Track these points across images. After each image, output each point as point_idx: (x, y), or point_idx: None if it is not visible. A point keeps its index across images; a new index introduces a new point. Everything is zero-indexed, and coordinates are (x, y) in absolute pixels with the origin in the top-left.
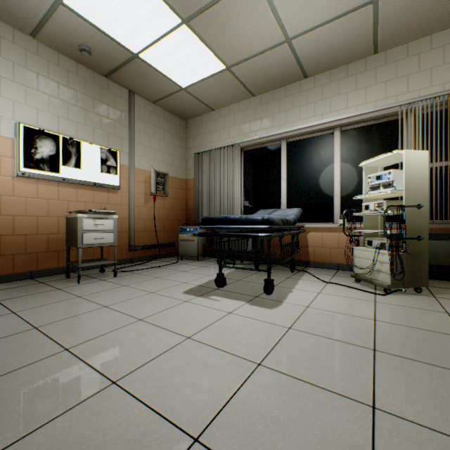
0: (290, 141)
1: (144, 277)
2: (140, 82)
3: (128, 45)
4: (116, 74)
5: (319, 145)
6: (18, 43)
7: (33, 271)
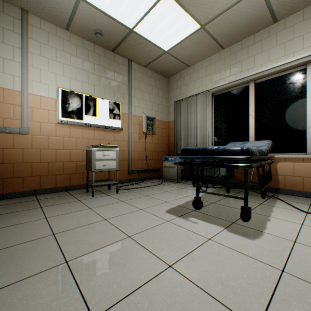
0: (258, 82)
1: (137, 194)
2: (135, 52)
3: (126, 22)
4: (119, 48)
5: (289, 82)
6: (59, 36)
7: (67, 186)
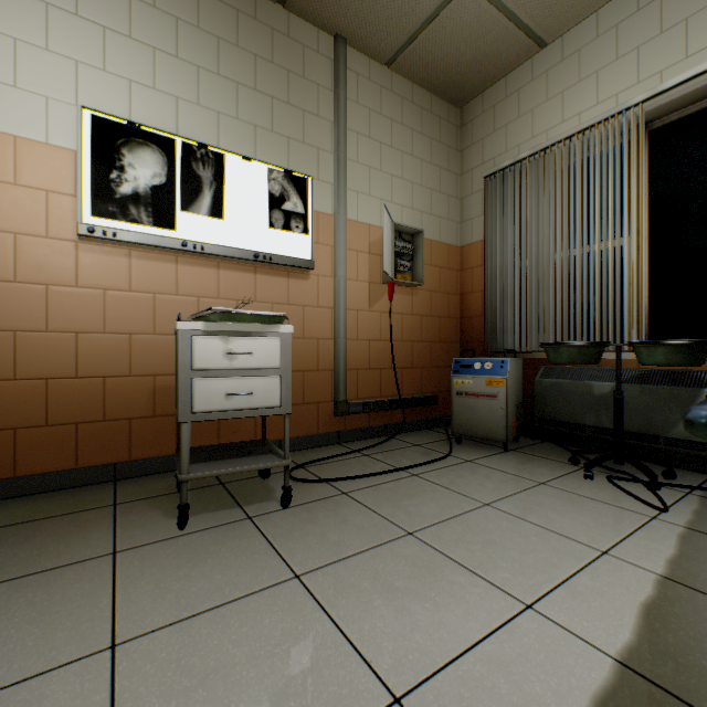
0: None
1: (365, 522)
2: None
3: None
4: None
5: None
6: None
7: (119, 462)
